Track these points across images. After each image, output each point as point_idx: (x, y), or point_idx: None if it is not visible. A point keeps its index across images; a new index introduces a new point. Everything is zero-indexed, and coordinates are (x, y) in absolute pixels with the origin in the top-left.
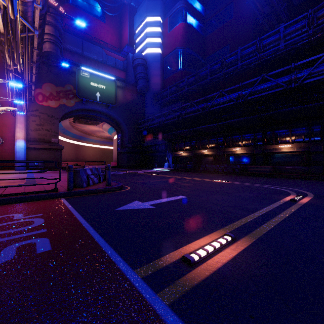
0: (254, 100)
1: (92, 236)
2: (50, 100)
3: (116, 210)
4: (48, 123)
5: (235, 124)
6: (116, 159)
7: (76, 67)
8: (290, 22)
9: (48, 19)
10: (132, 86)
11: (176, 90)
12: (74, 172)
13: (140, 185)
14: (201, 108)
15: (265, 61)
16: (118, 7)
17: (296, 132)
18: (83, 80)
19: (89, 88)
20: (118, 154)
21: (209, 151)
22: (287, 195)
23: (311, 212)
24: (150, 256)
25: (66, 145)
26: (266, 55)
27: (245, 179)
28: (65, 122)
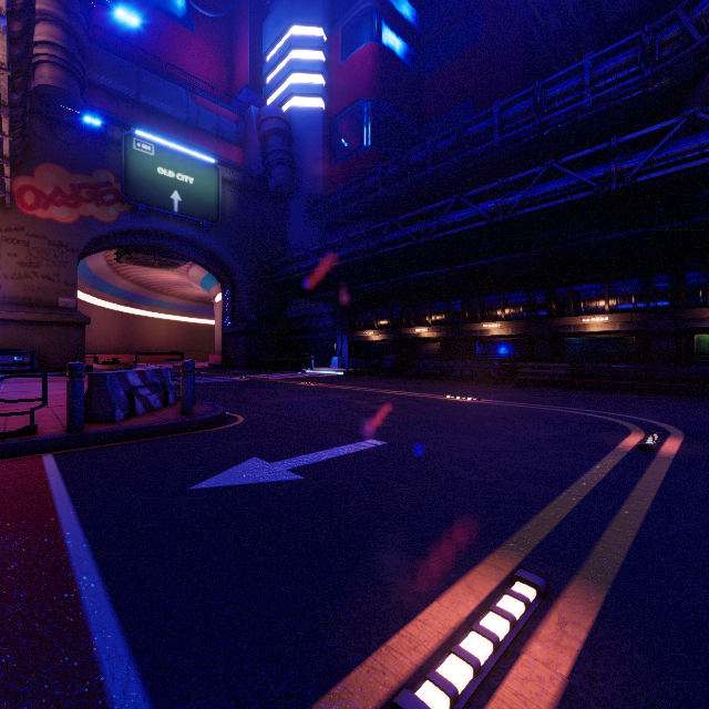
0: (529, 219)
1: (83, 602)
2: (55, 207)
3: (190, 490)
4: (50, 260)
5: (490, 271)
6: (221, 347)
7: (121, 129)
8: (605, 49)
9: (48, 9)
10: (259, 181)
11: (358, 193)
12: (91, 381)
13: (272, 410)
14: (415, 233)
15: (552, 133)
16: (225, 0)
17: (620, 289)
18: (140, 161)
19: (155, 182)
20: (224, 336)
21: (431, 329)
22: (625, 434)
23: (705, 482)
24: (271, 704)
25: (100, 314)
26: (553, 122)
27: (514, 393)
28: (95, 260)
